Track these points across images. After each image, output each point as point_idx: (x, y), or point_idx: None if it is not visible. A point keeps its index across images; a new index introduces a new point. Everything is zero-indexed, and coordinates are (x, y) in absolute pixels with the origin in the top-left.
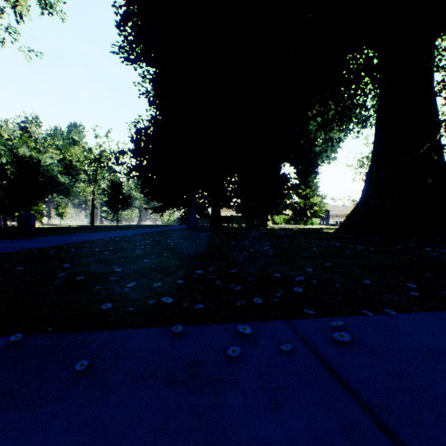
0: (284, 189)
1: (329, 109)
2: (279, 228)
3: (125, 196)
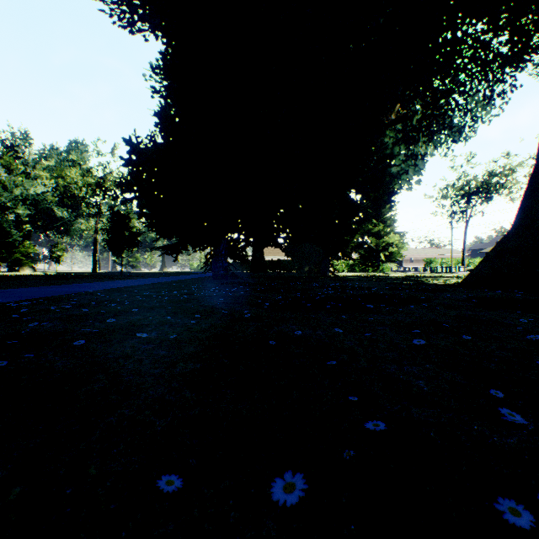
0: (354, 222)
1: (415, 111)
2: (347, 276)
3: (131, 233)
